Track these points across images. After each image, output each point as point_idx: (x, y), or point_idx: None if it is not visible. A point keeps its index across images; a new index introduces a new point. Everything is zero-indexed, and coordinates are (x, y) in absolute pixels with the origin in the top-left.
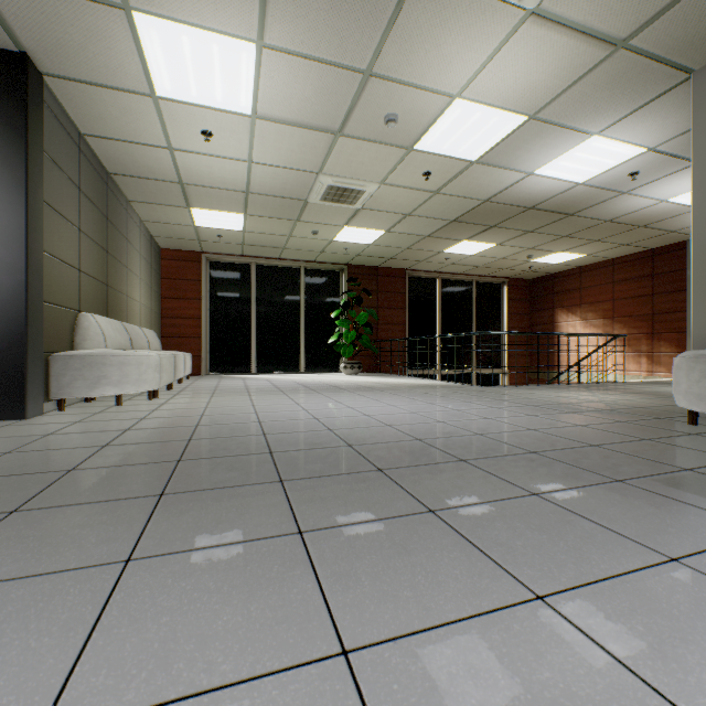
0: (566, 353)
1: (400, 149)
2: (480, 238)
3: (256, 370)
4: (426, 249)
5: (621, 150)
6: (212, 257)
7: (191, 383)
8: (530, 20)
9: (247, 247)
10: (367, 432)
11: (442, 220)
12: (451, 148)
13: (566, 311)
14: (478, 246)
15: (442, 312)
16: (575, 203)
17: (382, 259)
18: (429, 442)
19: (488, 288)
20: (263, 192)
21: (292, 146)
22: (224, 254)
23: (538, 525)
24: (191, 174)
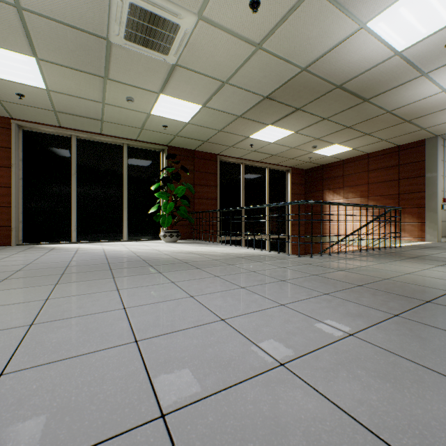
0: (332, 223)
1: None
2: (283, 123)
3: (77, 239)
4: (236, 133)
5: None
6: (24, 125)
7: None
8: None
9: (62, 116)
10: None
11: (257, 94)
12: None
13: (332, 192)
14: (279, 133)
15: (245, 191)
16: (377, 84)
17: (198, 142)
18: None
19: (277, 174)
20: (42, 10)
21: None
22: (39, 123)
23: None
24: None
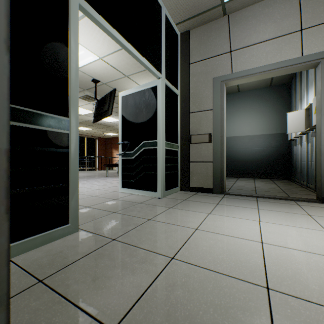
0: (115, 162)
1: None
2: (87, 127)
3: None
4: None
5: (115, 119)
6: None
7: None
8: (91, 104)
9: None
10: None
11: None
12: None
13: (115, 149)
14: (86, 128)
15: None
16: (110, 125)
17: None
18: None
19: (91, 140)
20: None
21: None
22: None
23: (84, 179)
24: None
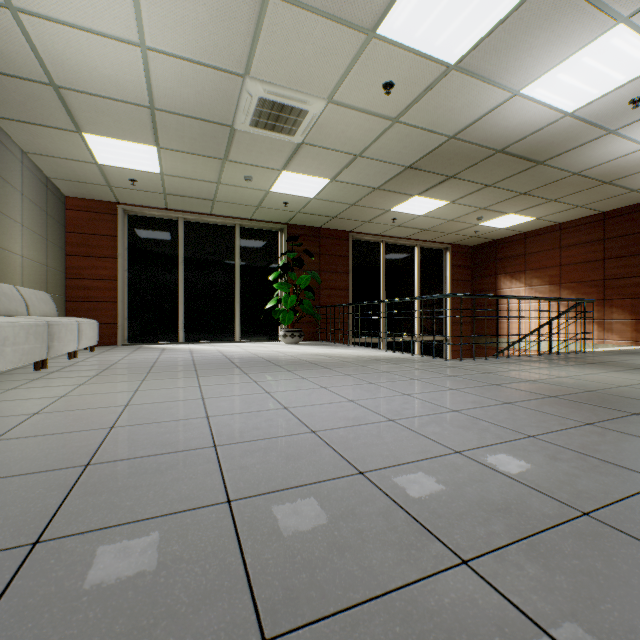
0: (510, 320)
1: (358, 33)
2: (433, 193)
3: (184, 338)
4: (373, 207)
5: None
6: (130, 209)
7: (88, 357)
8: None
9: (171, 198)
10: (318, 517)
11: (397, 165)
12: (427, 36)
13: (510, 278)
14: (429, 204)
15: (387, 278)
16: (551, 146)
17: (325, 218)
18: (510, 590)
19: (431, 254)
20: (173, 109)
21: (201, 14)
22: (145, 206)
23: None
24: (63, 68)
